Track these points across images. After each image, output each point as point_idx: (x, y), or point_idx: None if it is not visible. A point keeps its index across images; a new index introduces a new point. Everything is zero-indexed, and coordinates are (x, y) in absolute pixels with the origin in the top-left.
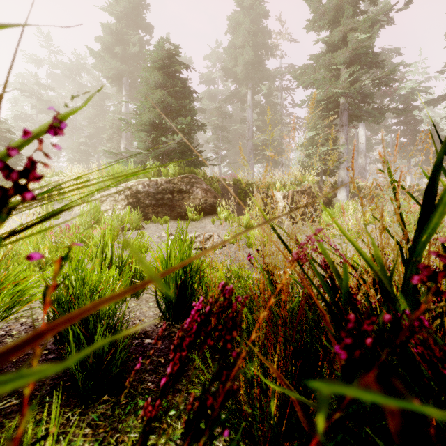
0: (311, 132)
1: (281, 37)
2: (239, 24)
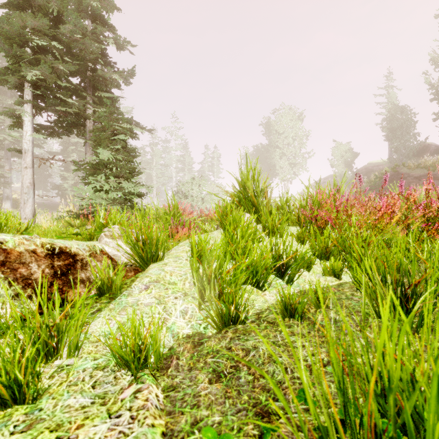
0: None
1: None
2: None
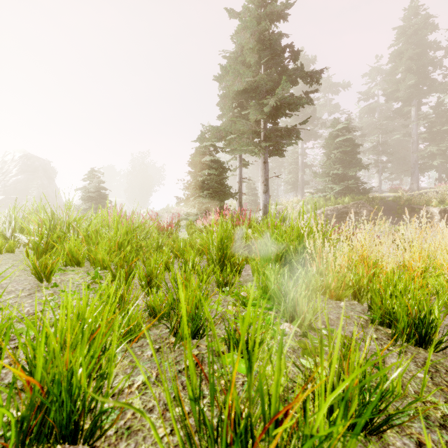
0: None
1: None
2: (401, 52)
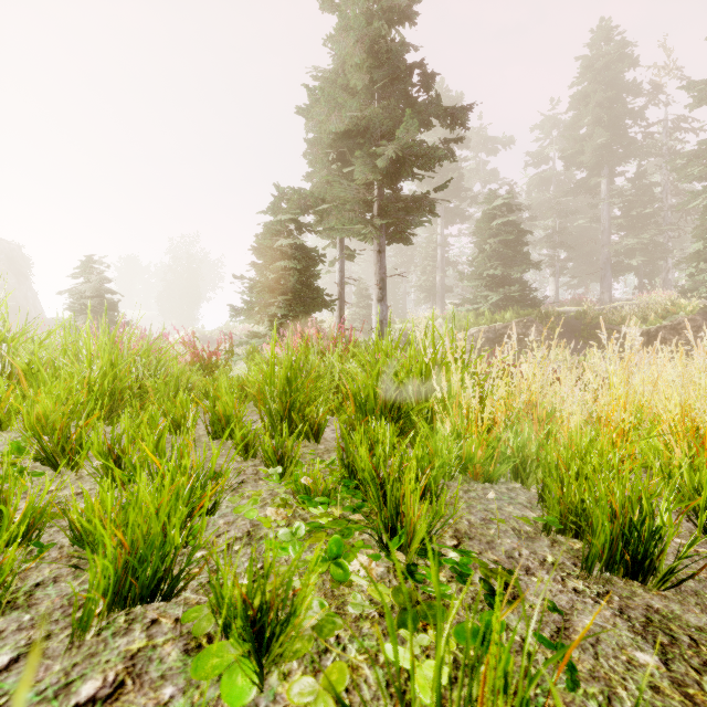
0: (696, 244)
1: (665, 75)
2: (586, 95)
